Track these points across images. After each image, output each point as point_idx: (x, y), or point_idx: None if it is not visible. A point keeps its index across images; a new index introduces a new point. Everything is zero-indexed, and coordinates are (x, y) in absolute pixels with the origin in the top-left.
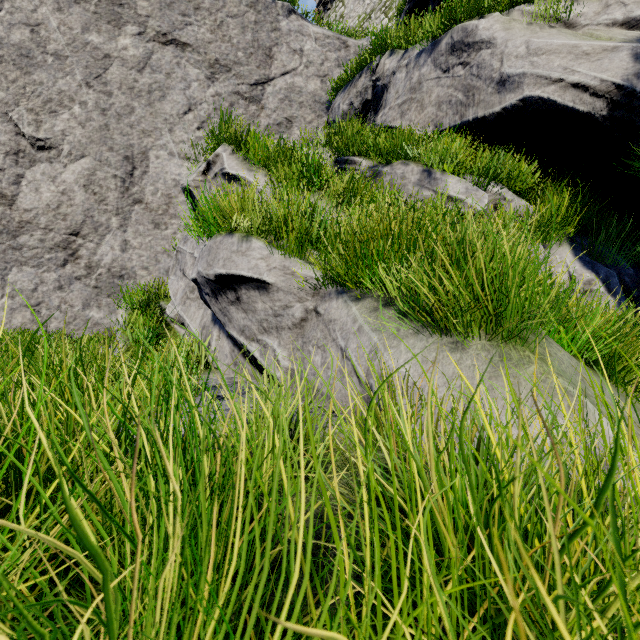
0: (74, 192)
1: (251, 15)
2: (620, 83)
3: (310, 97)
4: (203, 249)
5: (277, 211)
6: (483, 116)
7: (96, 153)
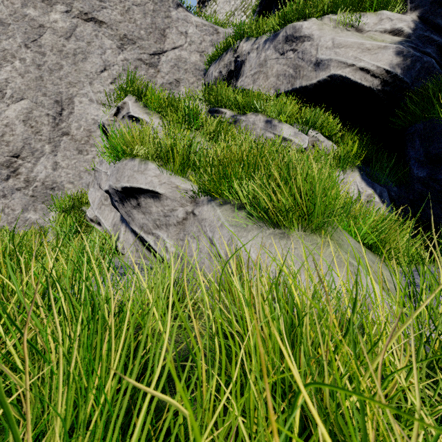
0: (15, 125)
1: (150, 5)
2: (388, 69)
3: (192, 66)
4: (113, 169)
5: (166, 143)
6: (305, 85)
7: (33, 97)
